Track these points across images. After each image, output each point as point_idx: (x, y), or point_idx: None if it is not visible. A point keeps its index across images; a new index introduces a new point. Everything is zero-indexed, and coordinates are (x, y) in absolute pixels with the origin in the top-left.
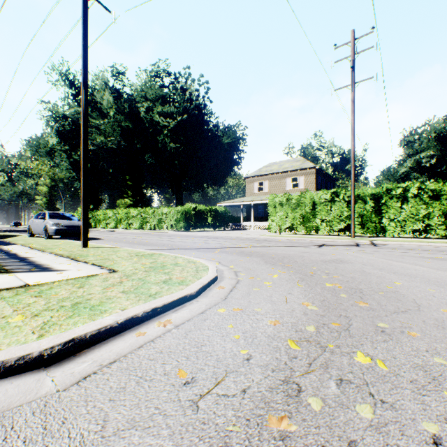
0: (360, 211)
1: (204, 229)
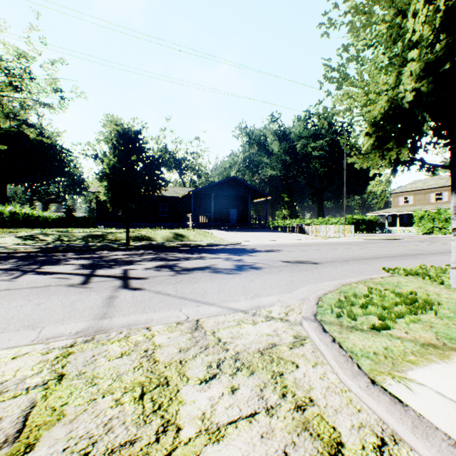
0: None
1: (358, 232)
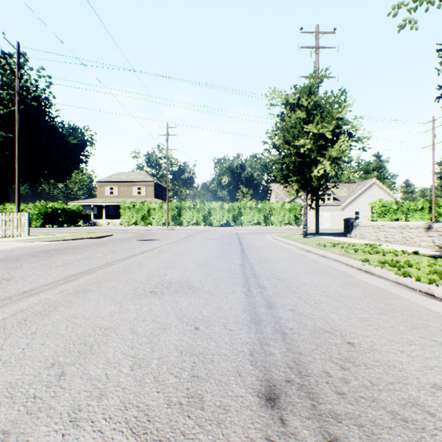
0: (172, 214)
1: (57, 225)
